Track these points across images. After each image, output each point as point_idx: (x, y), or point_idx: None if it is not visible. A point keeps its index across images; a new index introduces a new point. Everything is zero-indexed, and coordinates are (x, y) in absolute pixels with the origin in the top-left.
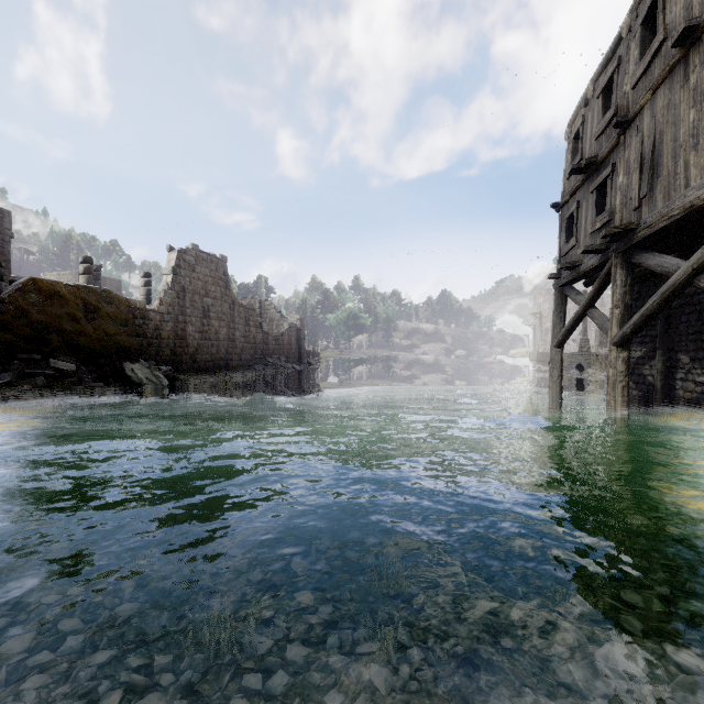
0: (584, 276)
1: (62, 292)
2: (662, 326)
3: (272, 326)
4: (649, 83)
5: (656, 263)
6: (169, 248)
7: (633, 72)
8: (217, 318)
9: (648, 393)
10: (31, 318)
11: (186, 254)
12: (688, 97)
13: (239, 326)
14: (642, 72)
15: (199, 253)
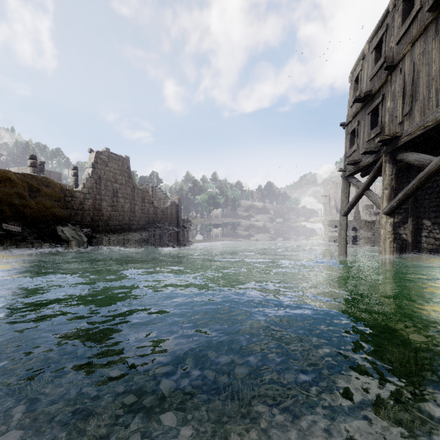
0: (362, 169)
1: (12, 177)
2: (412, 202)
3: (160, 203)
4: (409, 39)
5: (414, 159)
6: (90, 150)
7: (396, 33)
8: (123, 197)
9: (402, 245)
10: None
11: (101, 154)
12: (438, 45)
13: (137, 202)
14: (404, 32)
15: (110, 154)
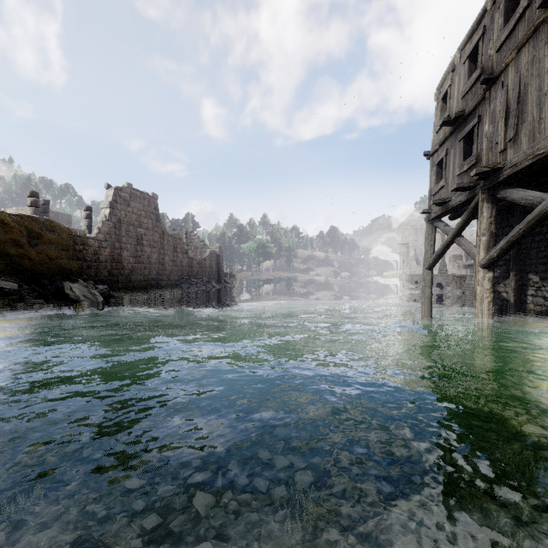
0: (452, 211)
1: (6, 220)
2: (515, 251)
3: (196, 252)
4: (513, 44)
5: (520, 196)
6: (107, 185)
7: (497, 37)
8: (149, 245)
9: (502, 306)
10: None
11: (122, 191)
12: None
13: (168, 252)
14: (507, 35)
15: (133, 191)
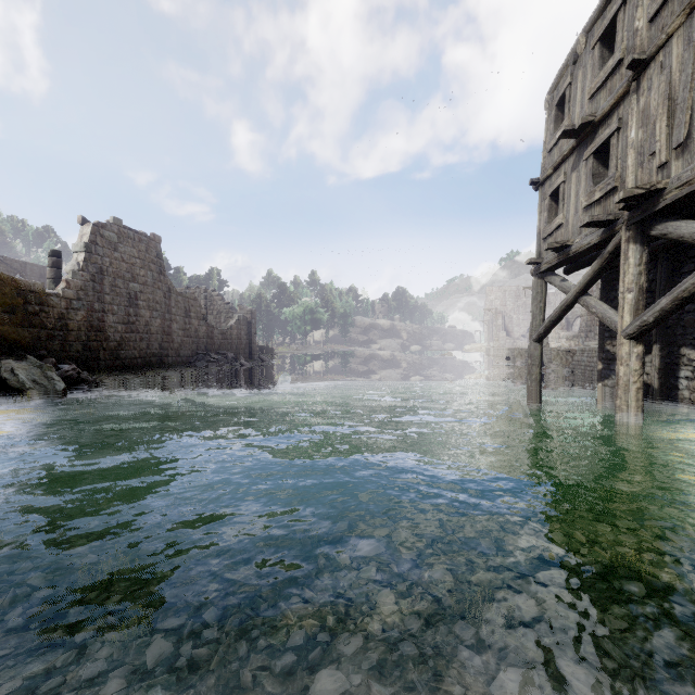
0: (573, 259)
1: None
2: None
3: (220, 318)
4: (679, 4)
5: (693, 231)
6: (82, 220)
7: (649, 1)
8: (147, 307)
9: None
10: None
11: (105, 229)
12: None
13: (176, 317)
14: None
15: (123, 229)
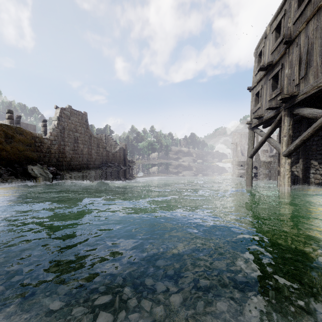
0: (264, 122)
1: None
2: (302, 147)
3: (111, 148)
4: (303, 19)
5: (308, 112)
6: (56, 107)
7: (293, 16)
8: (82, 143)
9: (295, 180)
10: None
11: (65, 110)
12: None
13: (94, 147)
14: (300, 14)
15: (72, 110)
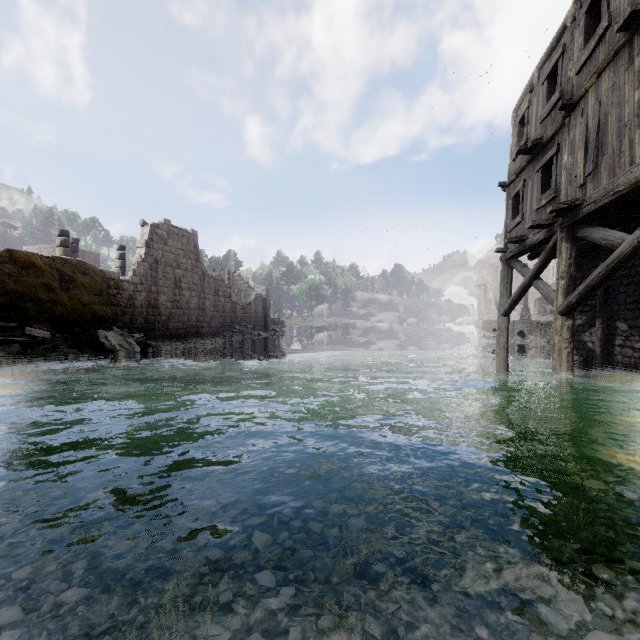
0: (530, 250)
1: (37, 263)
2: (602, 296)
3: (240, 296)
4: (593, 67)
5: (600, 236)
6: (143, 222)
7: (577, 58)
8: (188, 288)
9: (588, 358)
10: (7, 288)
11: (158, 228)
12: (632, 79)
13: (209, 296)
14: (587, 57)
15: (171, 228)
